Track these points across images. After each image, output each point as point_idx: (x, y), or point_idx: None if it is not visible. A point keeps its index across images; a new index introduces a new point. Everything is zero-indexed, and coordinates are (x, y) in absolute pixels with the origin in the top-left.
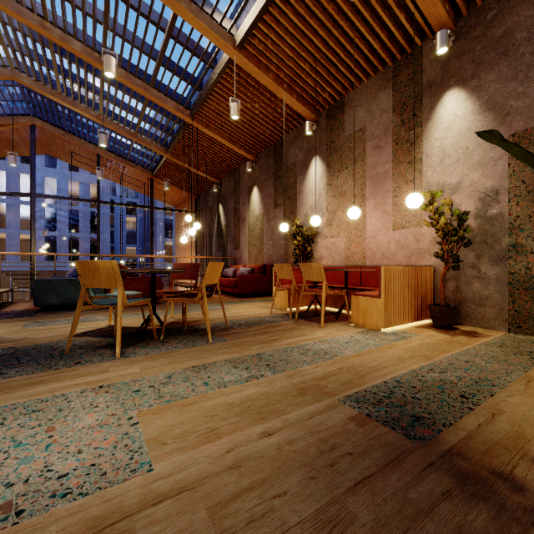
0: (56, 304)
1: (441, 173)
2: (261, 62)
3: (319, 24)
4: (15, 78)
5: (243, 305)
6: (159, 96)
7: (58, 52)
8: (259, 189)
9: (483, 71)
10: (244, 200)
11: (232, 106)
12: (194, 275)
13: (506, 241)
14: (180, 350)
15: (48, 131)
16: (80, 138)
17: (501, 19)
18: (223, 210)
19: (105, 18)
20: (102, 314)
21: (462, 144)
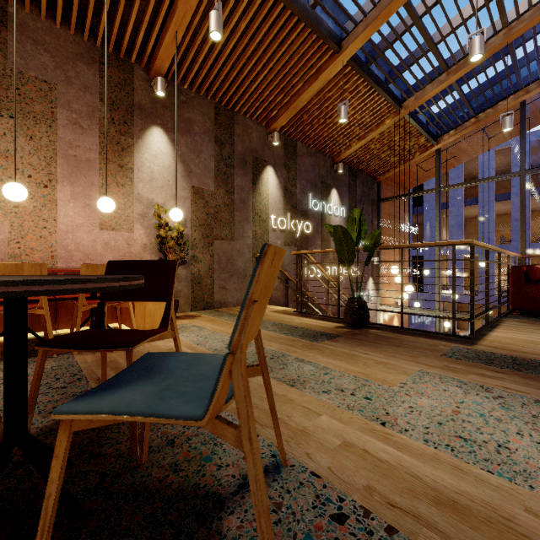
0: None
1: (151, 190)
2: None
3: None
4: None
5: None
6: None
7: None
8: None
9: (179, 132)
10: None
11: None
12: None
13: (190, 253)
14: (233, 408)
15: None
16: None
17: (188, 108)
18: None
19: None
20: None
21: (166, 176)
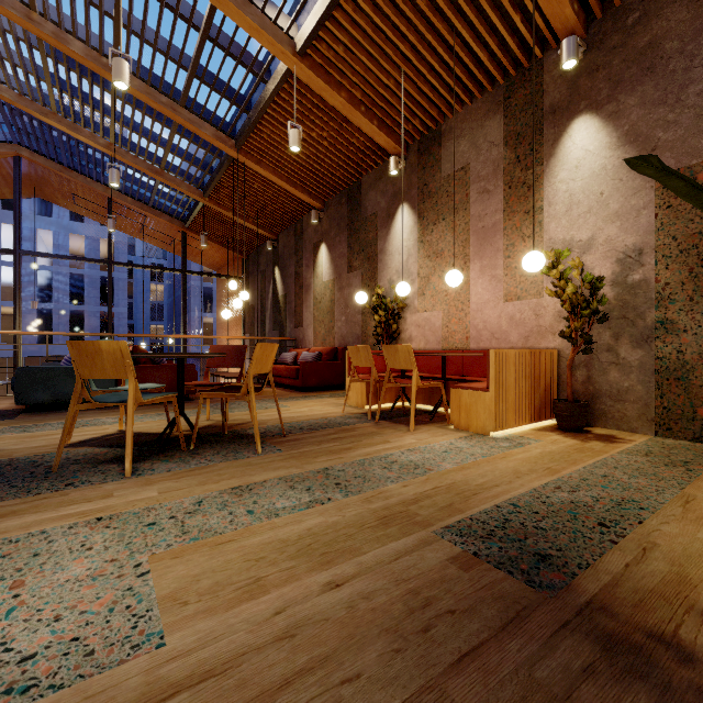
0: (46, 402)
1: (568, 226)
2: (330, 76)
3: (408, 26)
4: None
5: (306, 402)
6: (193, 119)
7: (52, 56)
8: (329, 247)
9: (622, 92)
10: (308, 262)
11: (291, 133)
12: (239, 362)
13: (653, 316)
14: (217, 465)
15: (40, 165)
16: (84, 175)
17: (646, 24)
18: (280, 275)
19: (116, 10)
20: (111, 415)
21: (595, 189)
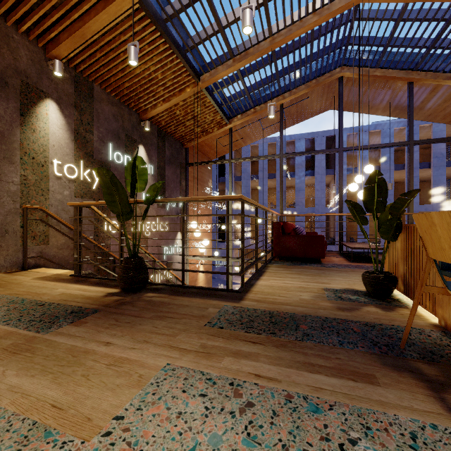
0: None
1: None
2: None
3: None
4: None
5: None
6: None
7: None
8: None
9: None
10: None
11: None
12: None
13: None
14: None
15: None
16: None
17: None
18: None
19: None
20: None
21: None
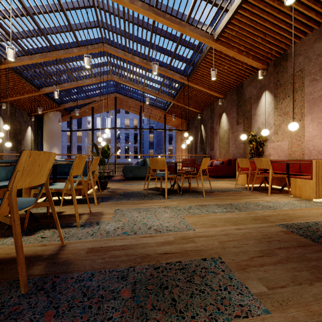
0: (131, 177)
1: None
2: (229, 44)
3: (268, 14)
4: (112, 78)
5: (217, 182)
6: (172, 73)
7: (129, 64)
8: (227, 114)
9: None
10: (216, 121)
11: (212, 73)
12: (193, 165)
13: None
14: (191, 198)
15: (121, 98)
16: (133, 99)
17: None
18: (203, 128)
19: (150, 44)
20: (150, 182)
21: None
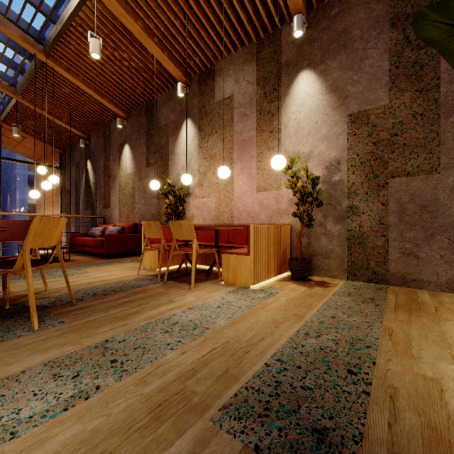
0: None
1: (297, 143)
2: (128, 5)
3: None
4: None
5: (107, 268)
6: None
7: None
8: (131, 147)
9: (329, 58)
10: (114, 158)
11: (91, 41)
12: None
13: (346, 203)
14: None
15: None
16: None
17: (342, 17)
18: (91, 167)
19: None
20: None
21: (313, 119)
